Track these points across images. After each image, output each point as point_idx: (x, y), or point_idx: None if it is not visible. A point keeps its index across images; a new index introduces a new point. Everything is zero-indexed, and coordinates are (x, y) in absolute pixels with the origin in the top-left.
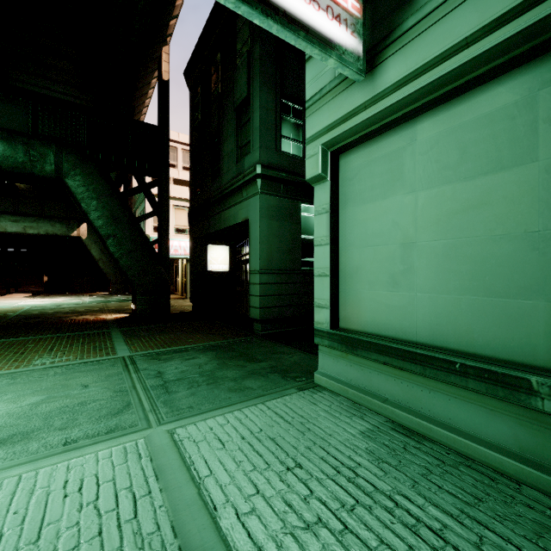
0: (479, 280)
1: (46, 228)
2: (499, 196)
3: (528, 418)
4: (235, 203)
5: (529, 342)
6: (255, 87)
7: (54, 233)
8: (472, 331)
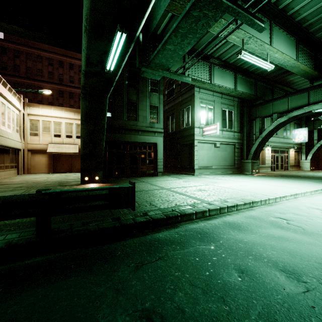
0: (209, 160)
1: None
2: (210, 153)
3: (212, 170)
4: (149, 135)
5: (211, 164)
6: (161, 106)
7: None
8: (208, 164)
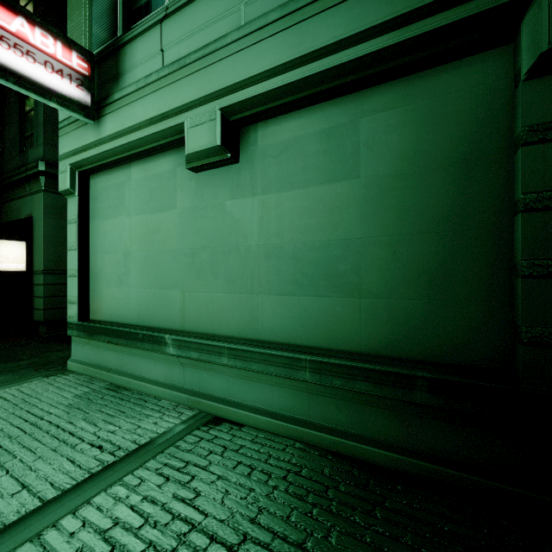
0: (157, 279)
1: None
2: (164, 227)
3: (167, 360)
4: (18, 197)
5: (174, 315)
6: None
7: None
8: (154, 312)
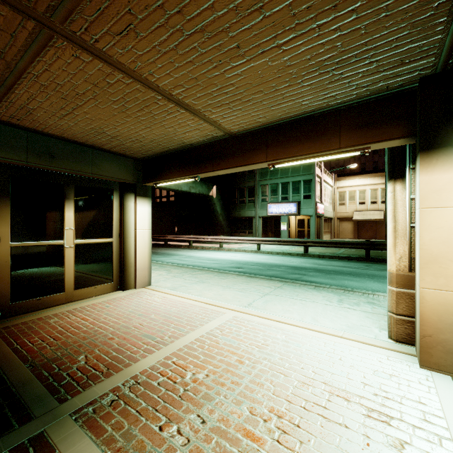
0: None
1: (199, 188)
2: None
3: None
4: None
5: None
6: None
7: (202, 193)
8: None
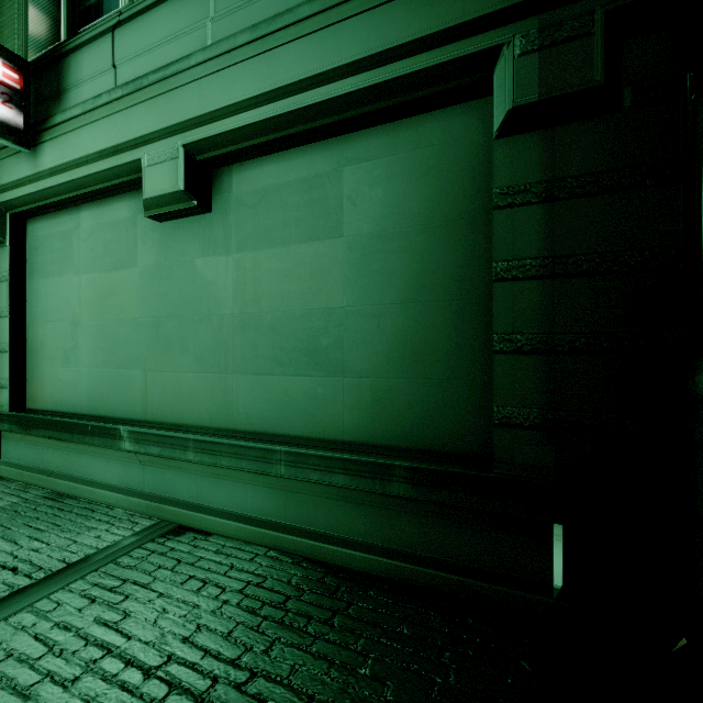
0: (113, 355)
1: None
2: (122, 289)
3: (123, 458)
4: None
5: (134, 401)
6: None
7: None
8: (110, 398)
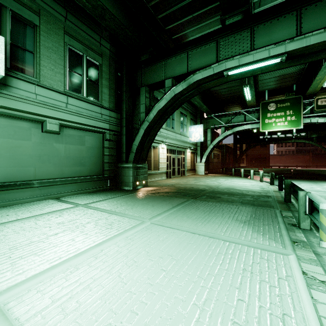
0: (20, 164)
1: None
2: (24, 146)
3: (32, 190)
4: None
5: (30, 176)
6: None
7: None
8: (18, 176)
